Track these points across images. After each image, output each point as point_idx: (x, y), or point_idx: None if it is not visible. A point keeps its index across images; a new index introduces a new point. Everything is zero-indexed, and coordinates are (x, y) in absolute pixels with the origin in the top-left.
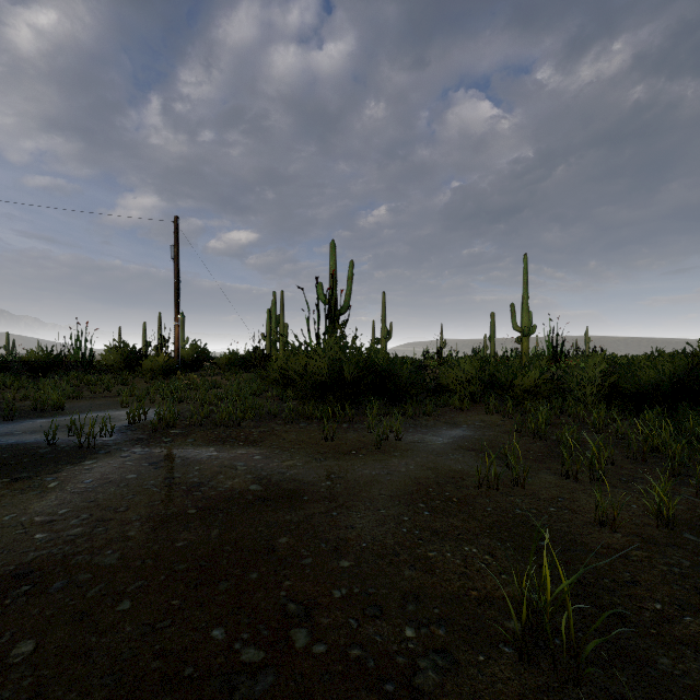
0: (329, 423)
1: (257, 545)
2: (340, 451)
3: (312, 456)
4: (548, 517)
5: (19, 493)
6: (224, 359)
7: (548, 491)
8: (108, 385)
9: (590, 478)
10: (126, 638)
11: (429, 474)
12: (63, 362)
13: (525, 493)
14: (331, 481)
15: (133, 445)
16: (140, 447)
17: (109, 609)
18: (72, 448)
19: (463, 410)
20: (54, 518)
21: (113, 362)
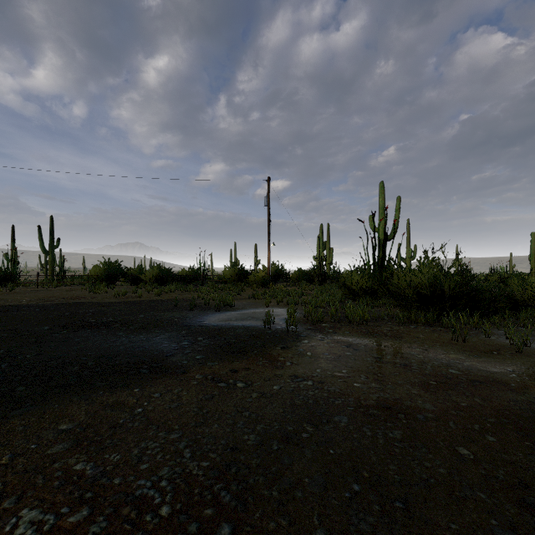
0: (436, 327)
1: (529, 414)
2: (481, 350)
3: (463, 352)
4: None
5: (300, 357)
6: (295, 274)
7: None
8: (238, 291)
9: None
10: (528, 459)
11: None
12: (202, 276)
13: None
14: (515, 374)
15: (314, 333)
16: (321, 334)
17: (484, 439)
18: (282, 332)
19: None
20: (346, 375)
21: (230, 276)
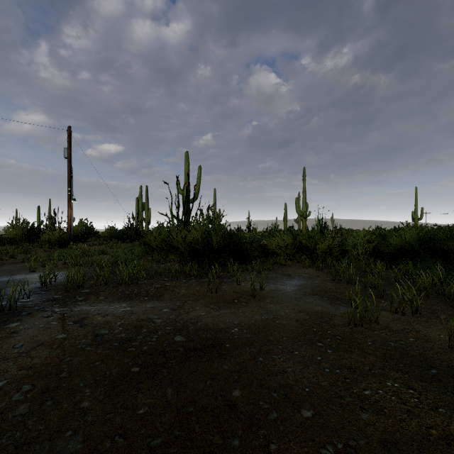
0: (205, 279)
1: (216, 402)
2: (226, 300)
3: (208, 306)
4: (416, 347)
5: None
6: (106, 233)
7: (394, 324)
8: (13, 254)
9: (412, 312)
10: None
11: (303, 316)
12: None
13: (381, 327)
14: (238, 328)
15: (52, 305)
16: (59, 307)
17: None
18: None
19: (286, 266)
20: None
21: (15, 236)
